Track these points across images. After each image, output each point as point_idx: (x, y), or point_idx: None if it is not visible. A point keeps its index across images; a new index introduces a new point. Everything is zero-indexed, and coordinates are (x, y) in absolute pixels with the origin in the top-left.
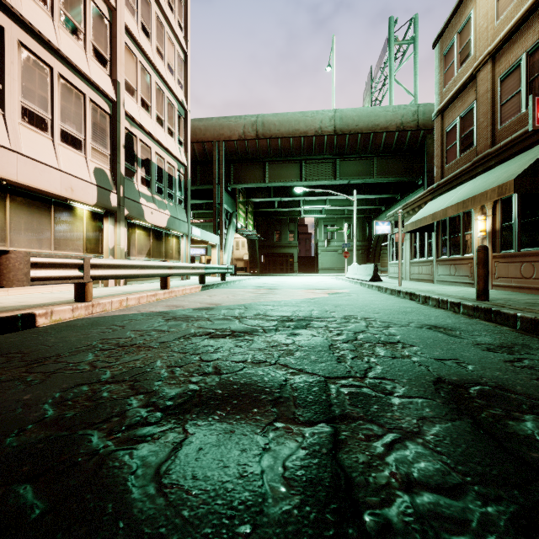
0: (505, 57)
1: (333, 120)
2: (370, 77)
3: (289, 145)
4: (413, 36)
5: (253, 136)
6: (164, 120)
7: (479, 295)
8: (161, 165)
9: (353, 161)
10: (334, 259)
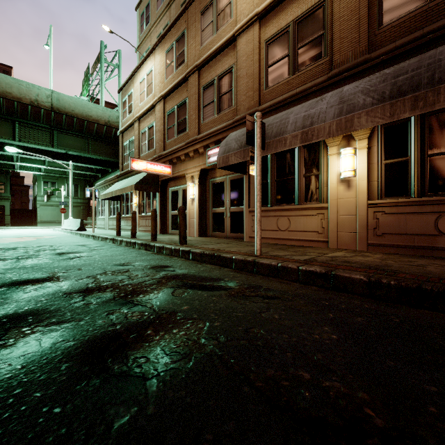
0: (143, 123)
1: (50, 98)
2: (88, 71)
3: None
4: (118, 64)
5: None
6: None
7: (117, 233)
8: None
9: (70, 136)
10: (55, 213)
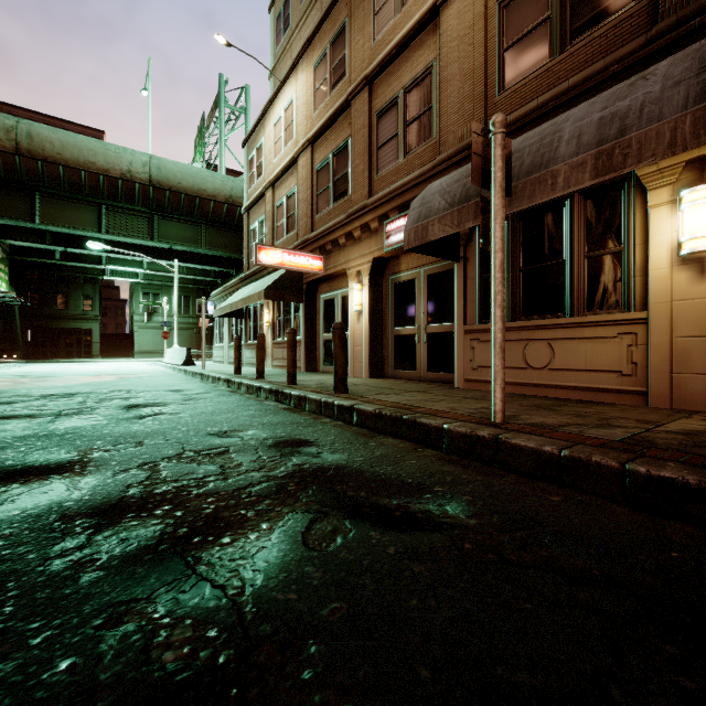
0: (278, 191)
1: (148, 167)
2: (202, 124)
3: (79, 179)
4: (244, 107)
5: (8, 148)
6: None
7: (236, 371)
8: None
9: (176, 222)
10: (159, 340)
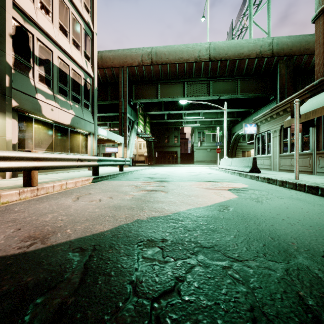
0: None
1: (208, 50)
2: (231, 26)
3: (175, 69)
4: None
5: (148, 63)
6: (69, 32)
7: None
8: (65, 70)
9: (222, 82)
10: (205, 155)
